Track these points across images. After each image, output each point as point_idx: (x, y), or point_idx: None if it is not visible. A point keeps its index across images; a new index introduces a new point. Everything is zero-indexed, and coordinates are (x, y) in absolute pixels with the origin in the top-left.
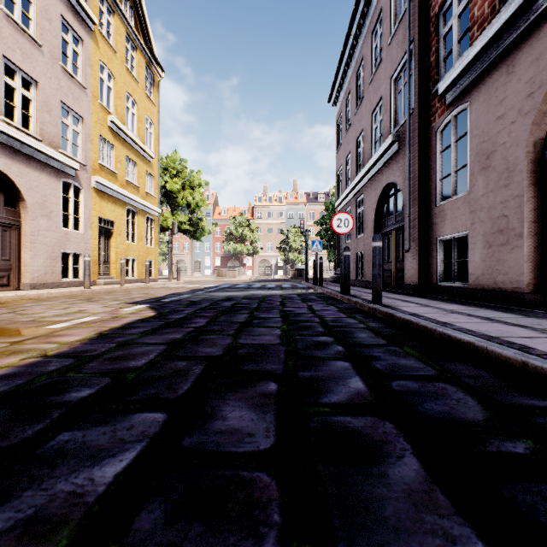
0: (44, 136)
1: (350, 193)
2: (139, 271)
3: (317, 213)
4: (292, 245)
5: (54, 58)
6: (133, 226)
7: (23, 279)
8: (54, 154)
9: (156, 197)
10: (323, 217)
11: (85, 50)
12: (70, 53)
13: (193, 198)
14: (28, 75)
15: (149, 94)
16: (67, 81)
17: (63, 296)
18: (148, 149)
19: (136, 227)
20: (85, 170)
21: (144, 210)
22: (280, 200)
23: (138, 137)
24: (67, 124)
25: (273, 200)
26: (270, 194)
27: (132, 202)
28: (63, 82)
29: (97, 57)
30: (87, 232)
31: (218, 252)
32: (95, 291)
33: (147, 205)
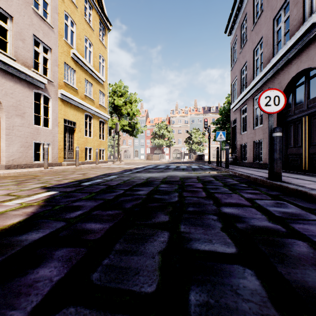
0: (18, 57)
1: (247, 94)
2: (94, 156)
3: (210, 119)
4: (194, 140)
5: (27, 2)
6: (90, 126)
7: (1, 161)
8: (25, 70)
9: (107, 107)
10: (217, 119)
11: (53, 2)
12: (41, 2)
13: (131, 109)
14: (4, 11)
15: (102, 41)
16: (38, 20)
17: (18, 175)
18: (100, 75)
19: (92, 127)
20: (53, 85)
21: (98, 116)
22: (186, 112)
23: (93, 67)
24: (39, 51)
25: (181, 112)
26: (180, 109)
27: (89, 110)
28: (35, 21)
29: (63, 8)
30: (54, 128)
31: (148, 145)
32: (52, 170)
33: (99, 112)
